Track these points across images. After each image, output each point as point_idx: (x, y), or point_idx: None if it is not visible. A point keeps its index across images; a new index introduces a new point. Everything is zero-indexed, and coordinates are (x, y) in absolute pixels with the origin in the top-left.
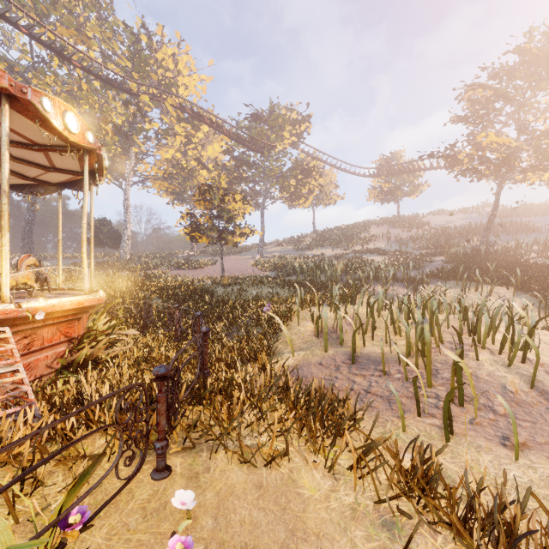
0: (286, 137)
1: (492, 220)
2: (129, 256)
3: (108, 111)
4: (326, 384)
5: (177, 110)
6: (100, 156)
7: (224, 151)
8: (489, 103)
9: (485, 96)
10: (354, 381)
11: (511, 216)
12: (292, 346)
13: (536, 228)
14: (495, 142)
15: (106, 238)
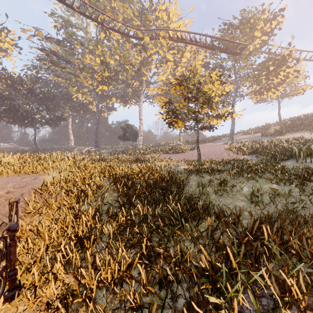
0: (257, 36)
1: None
2: (141, 145)
3: (127, 55)
4: None
5: (167, 39)
6: None
7: (201, 64)
8: None
9: None
10: None
11: None
12: None
13: None
14: None
15: (129, 135)
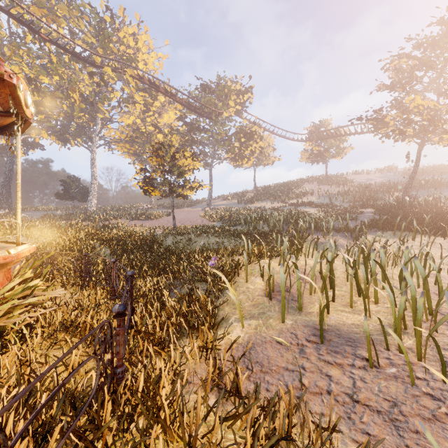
0: (232, 106)
1: (414, 177)
2: (95, 208)
3: (75, 81)
4: (290, 380)
5: (136, 80)
6: (13, 86)
7: (177, 117)
8: (413, 71)
9: (409, 65)
10: (330, 375)
11: (422, 175)
12: (241, 316)
13: (447, 184)
14: (419, 106)
15: (75, 193)
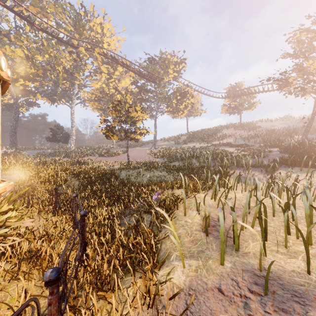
0: (170, 73)
1: (311, 123)
2: (74, 148)
3: (59, 58)
4: None
5: (102, 56)
6: None
7: (131, 82)
8: (311, 42)
9: (308, 38)
10: None
11: (314, 122)
12: (182, 258)
13: None
14: None
15: (60, 137)
